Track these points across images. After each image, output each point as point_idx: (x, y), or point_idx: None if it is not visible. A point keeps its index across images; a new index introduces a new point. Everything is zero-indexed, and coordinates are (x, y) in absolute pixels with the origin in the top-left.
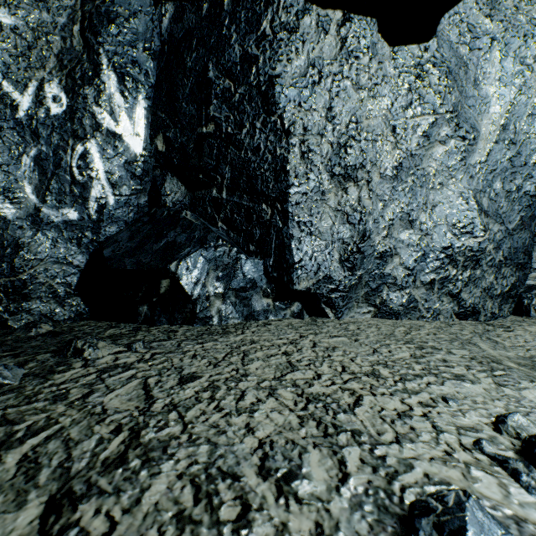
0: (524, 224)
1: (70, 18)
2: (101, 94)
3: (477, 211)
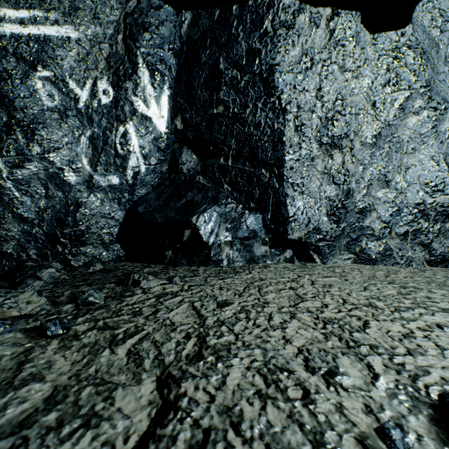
0: None
1: (116, 29)
2: (138, 86)
3: (448, 172)
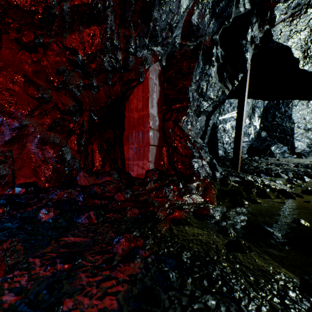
0: None
1: (250, 108)
2: (254, 119)
3: None
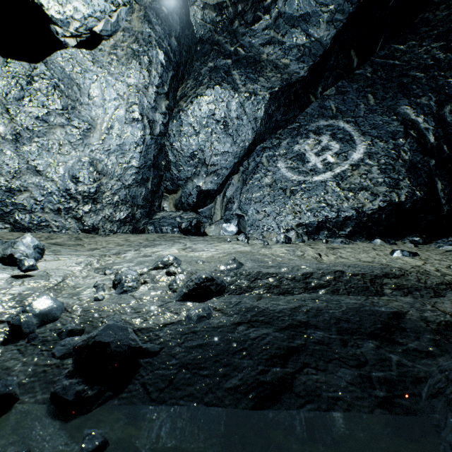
0: (139, 183)
1: None
2: None
3: (91, 170)
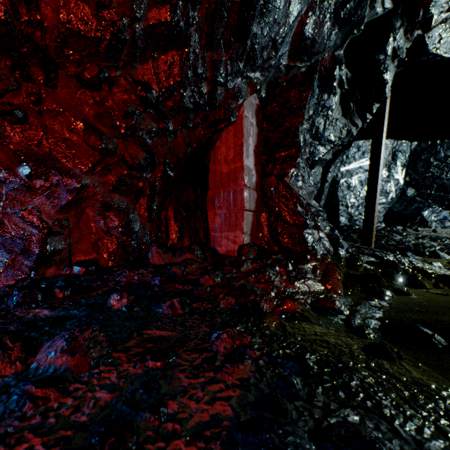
0: None
1: (389, 153)
2: (396, 170)
3: None
